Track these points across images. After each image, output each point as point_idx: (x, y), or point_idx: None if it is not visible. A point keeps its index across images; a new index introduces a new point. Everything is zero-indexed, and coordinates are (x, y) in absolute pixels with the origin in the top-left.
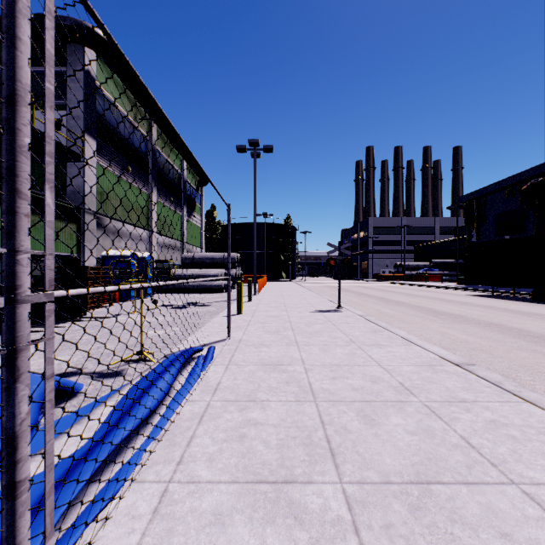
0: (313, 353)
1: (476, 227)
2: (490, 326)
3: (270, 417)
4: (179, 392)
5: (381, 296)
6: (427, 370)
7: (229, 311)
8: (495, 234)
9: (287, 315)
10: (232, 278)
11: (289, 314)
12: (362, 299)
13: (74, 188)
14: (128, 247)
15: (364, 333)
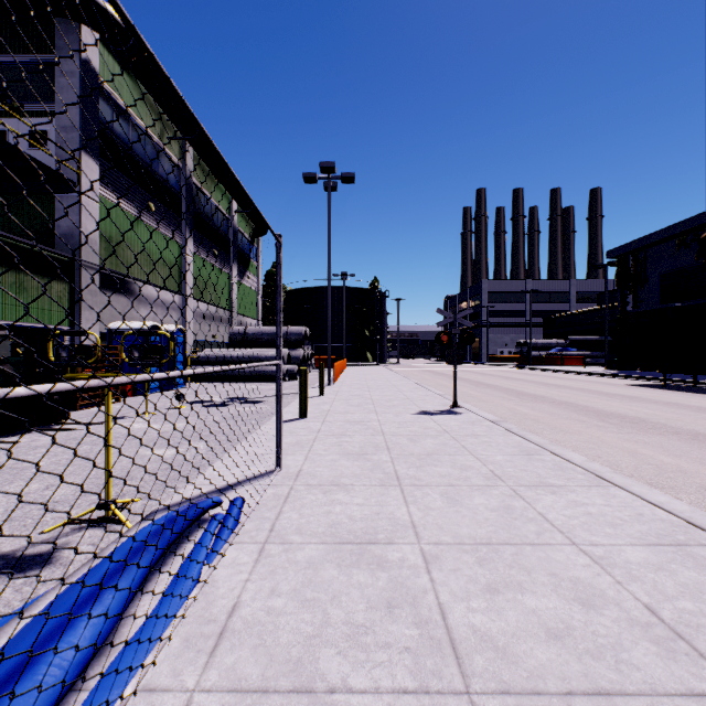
0: (433, 508)
1: (633, 291)
2: (700, 439)
3: None
4: (126, 649)
5: (507, 387)
6: (683, 562)
7: (279, 422)
8: (660, 301)
9: (377, 420)
10: (298, 360)
11: (380, 418)
12: (482, 391)
13: (66, 231)
14: (150, 317)
15: (511, 457)
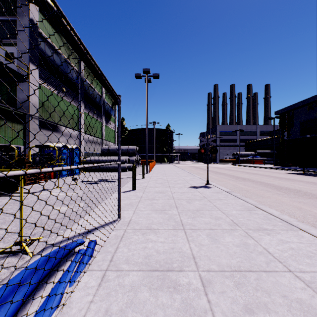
0: (203, 245)
1: (287, 130)
2: None
3: None
4: None
5: (230, 174)
6: None
7: (119, 194)
8: (299, 134)
9: (170, 191)
10: (133, 162)
11: (171, 190)
12: (218, 176)
13: (22, 100)
14: (63, 141)
15: (241, 212)
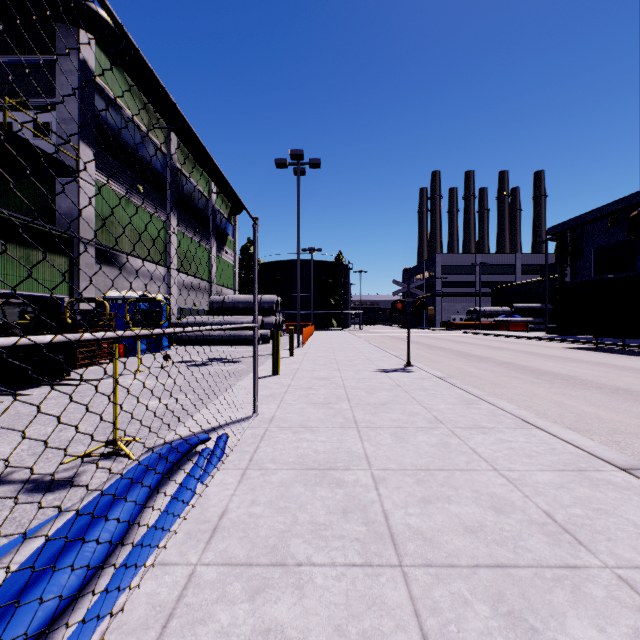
0: (383, 444)
1: (570, 264)
2: (619, 392)
3: (312, 621)
4: (143, 538)
5: (456, 349)
6: (580, 482)
7: (255, 375)
8: (594, 272)
9: (340, 376)
10: (270, 326)
11: (342, 375)
12: (434, 353)
13: (66, 211)
14: (139, 287)
15: (453, 406)
